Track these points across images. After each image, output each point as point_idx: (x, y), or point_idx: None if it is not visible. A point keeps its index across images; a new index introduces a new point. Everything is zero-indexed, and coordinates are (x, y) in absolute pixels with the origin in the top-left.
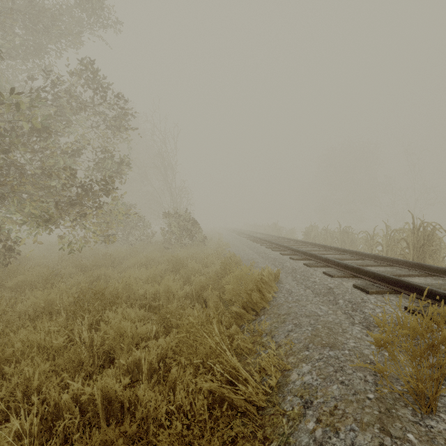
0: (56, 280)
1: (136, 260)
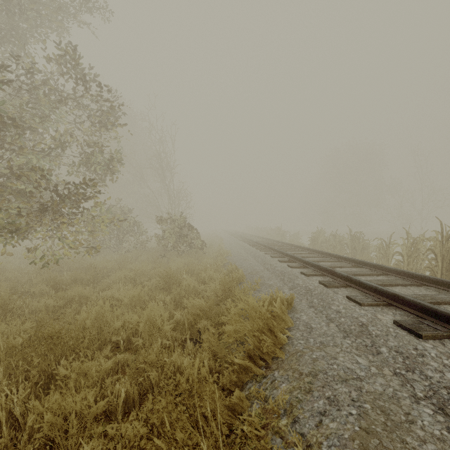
0: (15, 306)
1: (122, 274)
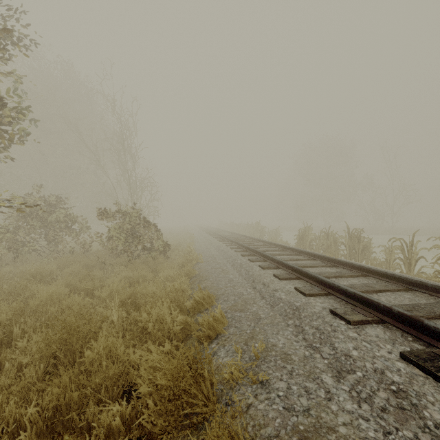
0: None
1: None
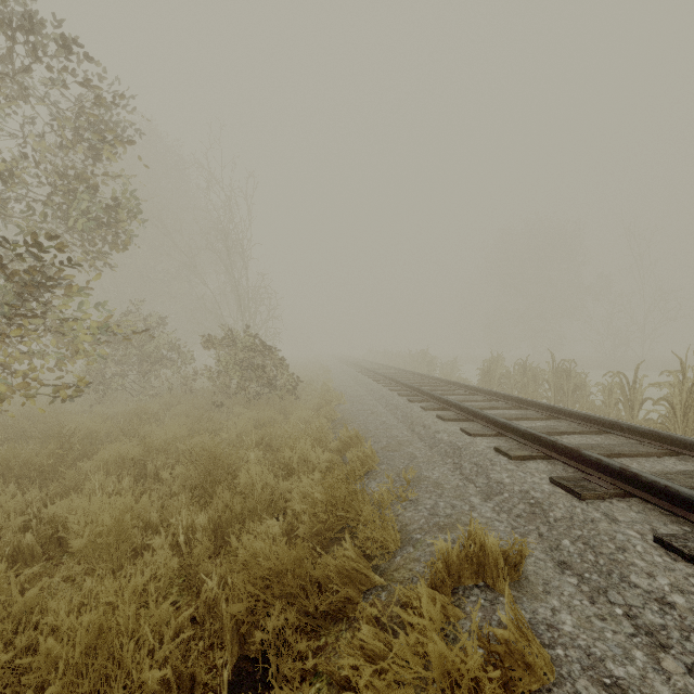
0: None
1: (115, 453)
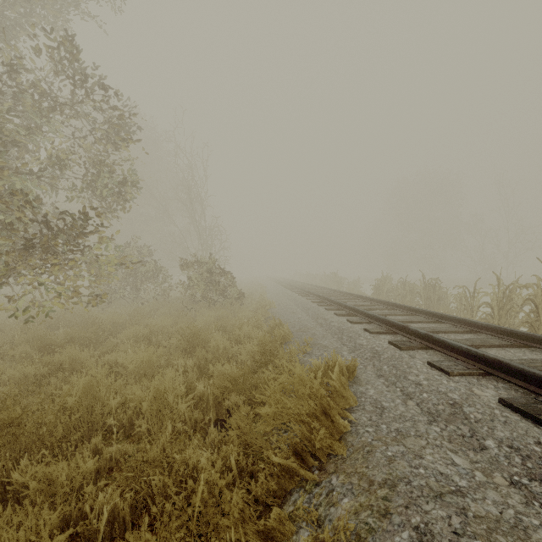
0: None
1: (133, 331)
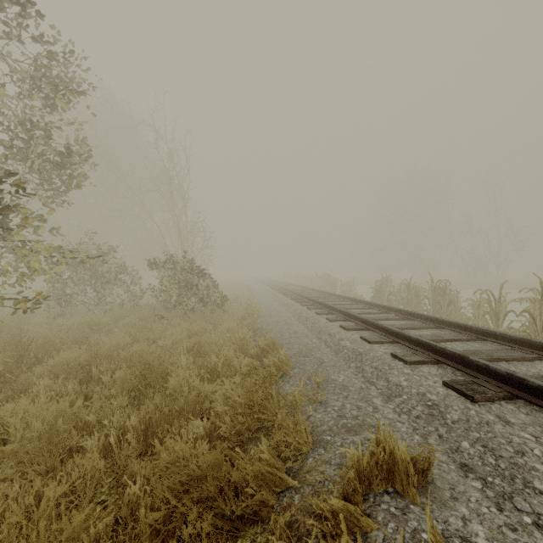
0: None
1: (63, 359)
